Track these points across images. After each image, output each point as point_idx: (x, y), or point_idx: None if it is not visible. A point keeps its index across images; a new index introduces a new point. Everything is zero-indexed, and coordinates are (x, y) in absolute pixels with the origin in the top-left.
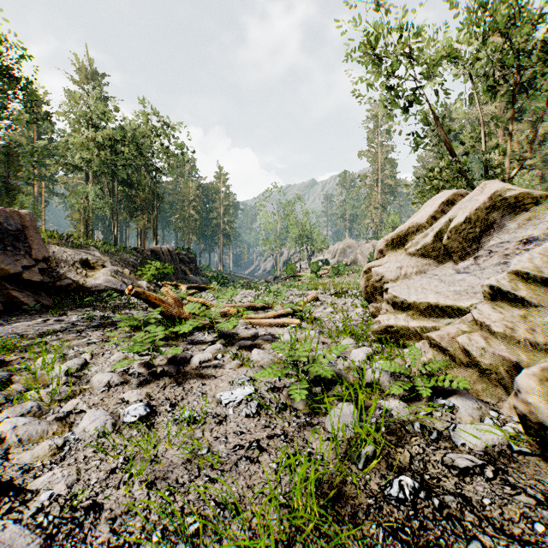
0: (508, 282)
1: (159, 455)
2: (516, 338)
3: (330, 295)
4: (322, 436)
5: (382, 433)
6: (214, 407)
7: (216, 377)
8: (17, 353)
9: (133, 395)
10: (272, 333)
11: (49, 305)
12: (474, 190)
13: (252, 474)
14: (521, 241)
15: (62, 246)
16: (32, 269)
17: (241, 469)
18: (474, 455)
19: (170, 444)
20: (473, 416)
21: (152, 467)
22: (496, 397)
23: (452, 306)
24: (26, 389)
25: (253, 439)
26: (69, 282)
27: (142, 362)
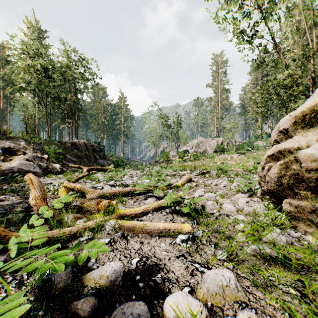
0: None
1: None
2: None
3: (197, 175)
4: None
5: None
6: None
7: None
8: None
9: None
10: (150, 261)
11: None
12: None
13: None
14: None
15: None
16: None
17: None
18: None
19: None
20: None
21: None
22: None
23: None
24: None
25: None
26: None
27: None
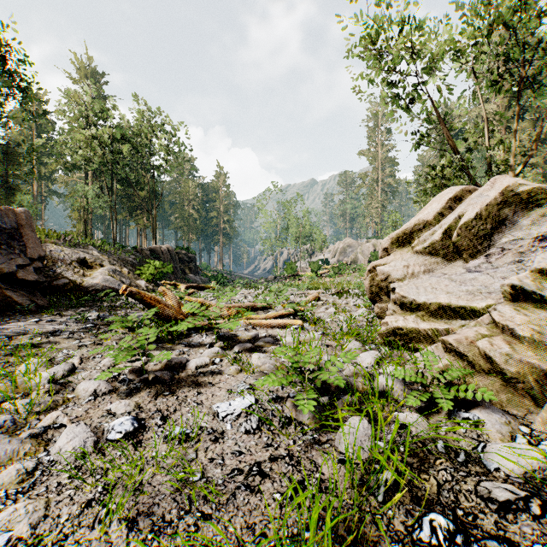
0: (531, 282)
1: (145, 482)
2: (545, 343)
3: (331, 295)
4: (332, 457)
5: (401, 454)
6: (210, 420)
7: (213, 384)
8: (2, 356)
9: (120, 406)
10: (273, 335)
11: (44, 305)
12: (484, 185)
13: (252, 509)
14: (535, 238)
15: (59, 245)
16: (27, 268)
17: (240, 502)
18: (512, 484)
19: (158, 468)
20: (503, 433)
21: (136, 497)
22: (523, 409)
23: (465, 307)
24: (3, 399)
25: (253, 461)
26: (66, 282)
27: (134, 367)
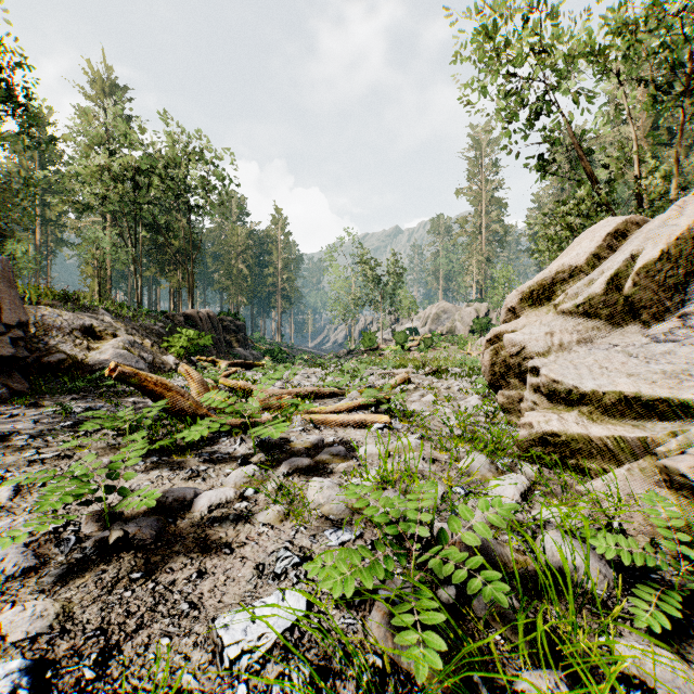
0: None
1: None
2: None
3: (424, 375)
4: None
5: None
6: (204, 663)
7: (232, 549)
8: None
9: (22, 619)
10: (346, 439)
11: (23, 390)
12: (667, 211)
13: None
14: None
15: (58, 308)
16: (1, 338)
17: None
18: None
19: None
20: None
21: None
22: None
23: (666, 400)
24: None
25: None
26: (62, 358)
27: (96, 511)
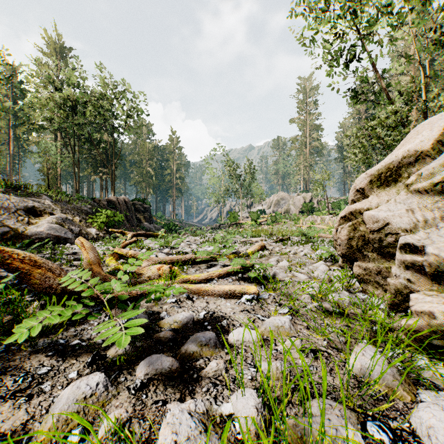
0: None
1: None
2: None
3: (274, 243)
4: None
5: None
6: None
7: None
8: None
9: None
10: (216, 314)
11: None
12: None
13: None
14: None
15: (10, 194)
16: None
17: None
18: None
19: None
20: None
21: None
22: None
23: None
24: None
25: None
26: (7, 230)
27: None
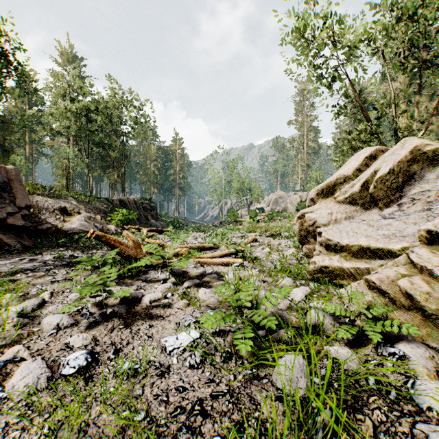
0: None
1: (90, 422)
2: None
3: (266, 237)
4: (270, 393)
5: (335, 390)
6: (158, 353)
7: (163, 317)
8: None
9: (78, 339)
10: (218, 271)
11: (29, 245)
12: (396, 145)
13: None
14: None
15: (44, 196)
16: (16, 215)
17: None
18: None
19: (105, 406)
20: (428, 368)
21: None
22: None
23: (382, 249)
24: None
25: (195, 399)
26: (49, 226)
27: (95, 302)
